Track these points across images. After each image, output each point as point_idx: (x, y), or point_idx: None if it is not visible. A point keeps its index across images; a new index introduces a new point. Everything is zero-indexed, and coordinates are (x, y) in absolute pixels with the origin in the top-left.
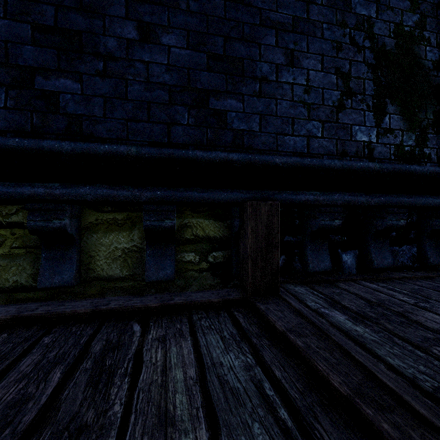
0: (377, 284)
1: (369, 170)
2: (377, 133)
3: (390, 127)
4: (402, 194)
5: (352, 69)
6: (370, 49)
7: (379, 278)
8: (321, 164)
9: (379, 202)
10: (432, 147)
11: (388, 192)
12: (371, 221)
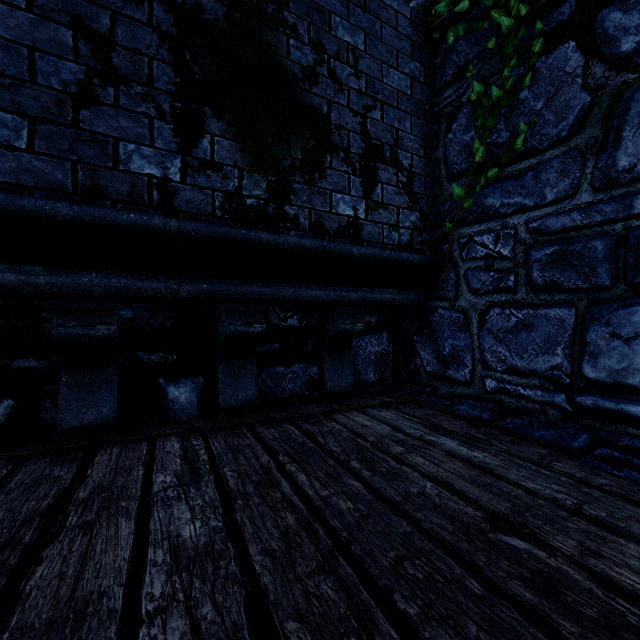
0: (189, 441)
1: (156, 231)
2: (182, 164)
3: (213, 159)
4: (258, 280)
5: (119, 31)
6: (167, 5)
7: (217, 427)
8: (11, 206)
9: (198, 292)
10: (302, 205)
11: (228, 276)
12: (218, 326)
